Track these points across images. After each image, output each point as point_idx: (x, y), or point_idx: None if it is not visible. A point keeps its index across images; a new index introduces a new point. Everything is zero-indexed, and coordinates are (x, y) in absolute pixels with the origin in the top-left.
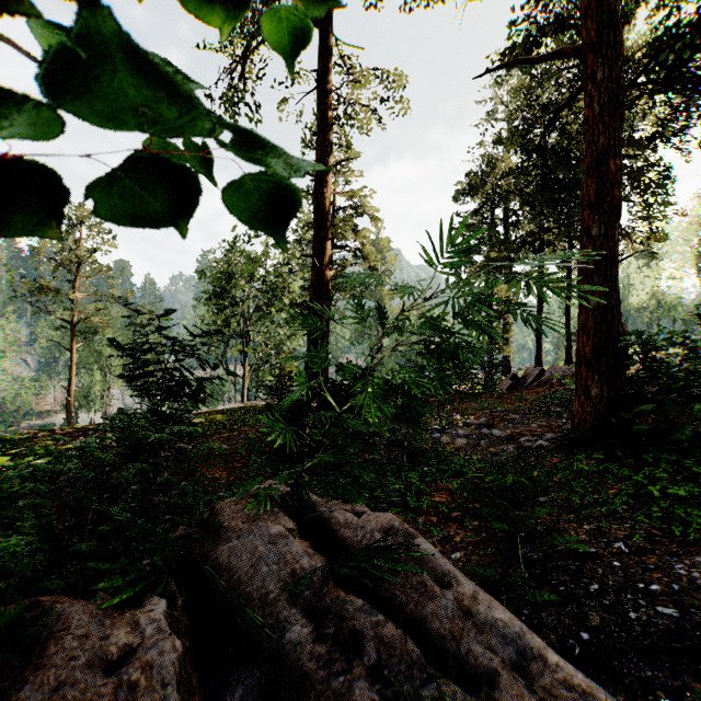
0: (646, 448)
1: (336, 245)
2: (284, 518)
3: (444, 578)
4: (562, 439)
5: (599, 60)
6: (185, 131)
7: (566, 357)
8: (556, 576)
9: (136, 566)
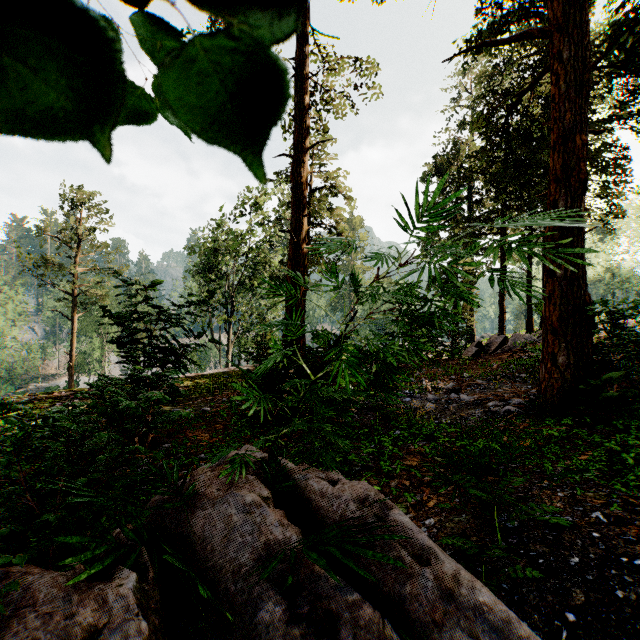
0: (614, 414)
1: (313, 223)
2: (259, 486)
3: (422, 554)
4: (528, 404)
5: (565, 39)
6: None
7: (527, 326)
8: (534, 547)
9: (108, 536)
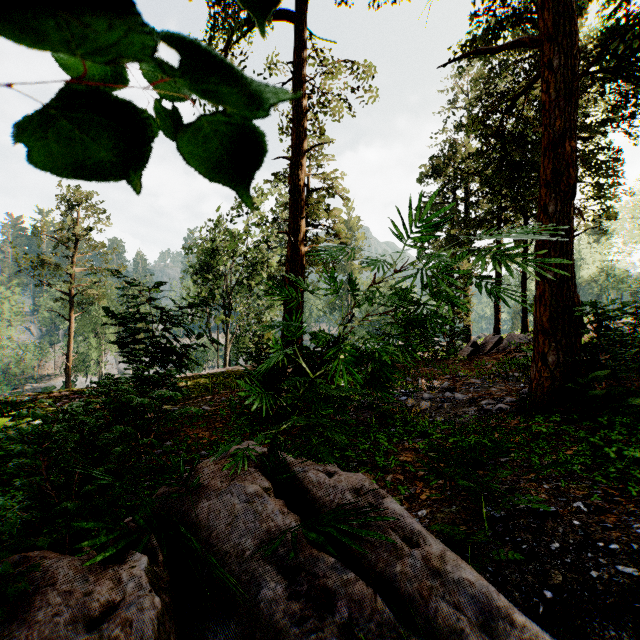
0: (601, 411)
1: (310, 224)
2: (260, 478)
3: (412, 538)
4: (520, 402)
5: (555, 49)
6: (117, 48)
7: (522, 326)
8: (519, 534)
9: (120, 524)
